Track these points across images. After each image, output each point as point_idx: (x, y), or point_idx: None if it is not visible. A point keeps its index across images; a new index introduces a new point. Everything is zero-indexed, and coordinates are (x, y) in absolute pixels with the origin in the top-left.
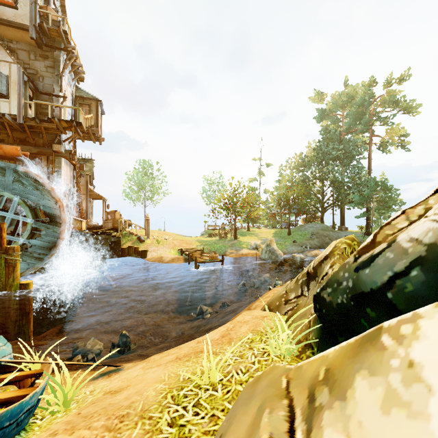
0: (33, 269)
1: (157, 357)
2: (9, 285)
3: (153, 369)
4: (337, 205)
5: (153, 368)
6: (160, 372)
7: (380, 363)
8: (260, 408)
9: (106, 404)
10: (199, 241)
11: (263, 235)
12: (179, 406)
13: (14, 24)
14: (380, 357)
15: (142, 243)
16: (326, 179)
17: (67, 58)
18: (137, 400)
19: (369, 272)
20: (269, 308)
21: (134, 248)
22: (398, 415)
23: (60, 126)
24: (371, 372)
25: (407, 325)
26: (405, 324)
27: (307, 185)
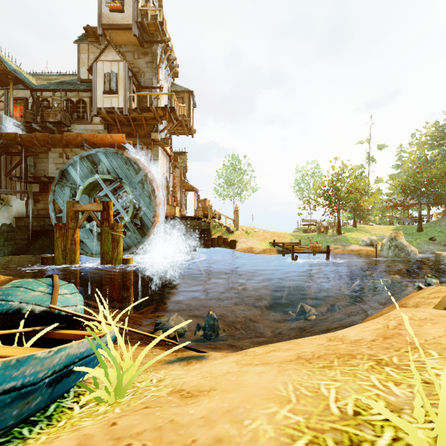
0: (134, 248)
1: (259, 350)
2: (114, 258)
3: (256, 367)
4: None
5: (256, 366)
6: (273, 378)
7: None
8: None
9: (164, 420)
10: (293, 235)
11: (377, 232)
12: None
13: (122, 27)
14: None
15: (230, 235)
16: None
17: (163, 49)
18: (228, 435)
19: None
20: None
21: (223, 239)
22: None
23: (157, 114)
24: None
25: None
26: None
27: None
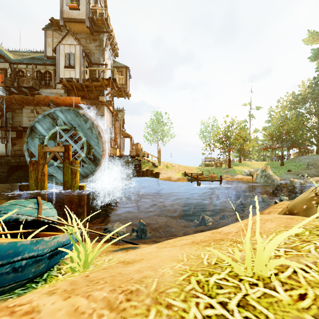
0: (87, 178)
1: (171, 241)
2: (73, 185)
3: (168, 248)
4: None
5: (167, 248)
6: (176, 252)
7: None
8: None
9: (115, 273)
10: (198, 168)
11: (254, 166)
12: (213, 300)
13: (78, 20)
14: None
15: (155, 168)
16: None
17: (107, 37)
18: (150, 275)
19: None
20: (292, 212)
21: (150, 171)
22: None
23: (103, 83)
24: None
25: None
26: None
27: (301, 120)
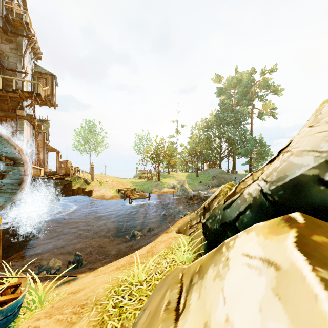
0: (1, 208)
1: (103, 268)
2: None
3: (101, 276)
4: (230, 156)
5: (101, 275)
6: (106, 277)
7: (219, 260)
8: (166, 290)
9: (71, 300)
10: (132, 183)
11: (179, 177)
12: (119, 296)
13: None
14: (219, 257)
15: (88, 185)
16: (223, 137)
17: (28, 43)
18: (91, 295)
19: (229, 211)
20: (180, 231)
21: (82, 189)
22: (217, 280)
23: (23, 95)
24: (215, 264)
25: (232, 241)
26: (232, 241)
27: (210, 141)
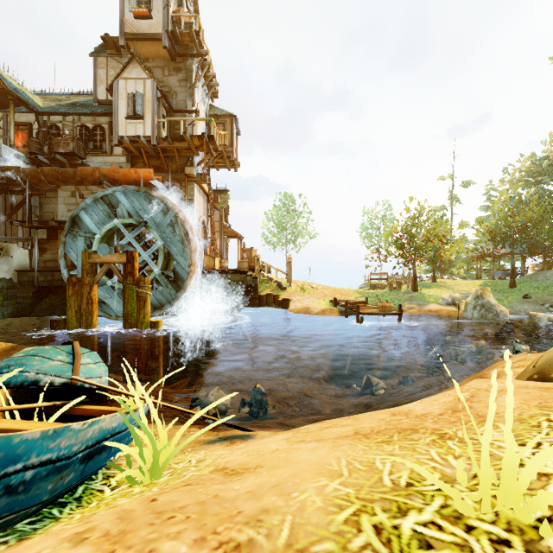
0: (165, 309)
1: (313, 427)
2: (140, 321)
3: (308, 444)
4: None
5: (308, 443)
6: (325, 453)
7: None
8: None
9: (208, 495)
10: (359, 292)
11: (461, 288)
12: None
13: (149, 37)
14: None
15: (282, 291)
16: None
17: (199, 64)
18: (275, 506)
19: None
20: (546, 375)
21: (273, 297)
22: None
23: (192, 144)
24: None
25: None
26: None
27: (548, 204)
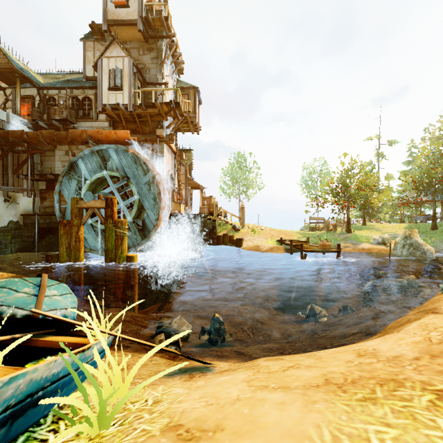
0: (139, 246)
1: (274, 365)
2: (118, 256)
3: (274, 394)
4: None
5: (273, 392)
6: (299, 415)
7: None
8: None
9: None
10: (300, 233)
11: (388, 230)
12: None
13: (127, 22)
14: None
15: (236, 232)
16: None
17: (168, 44)
18: None
19: None
20: None
21: (229, 237)
22: None
23: (162, 110)
24: None
25: None
26: None
27: None
